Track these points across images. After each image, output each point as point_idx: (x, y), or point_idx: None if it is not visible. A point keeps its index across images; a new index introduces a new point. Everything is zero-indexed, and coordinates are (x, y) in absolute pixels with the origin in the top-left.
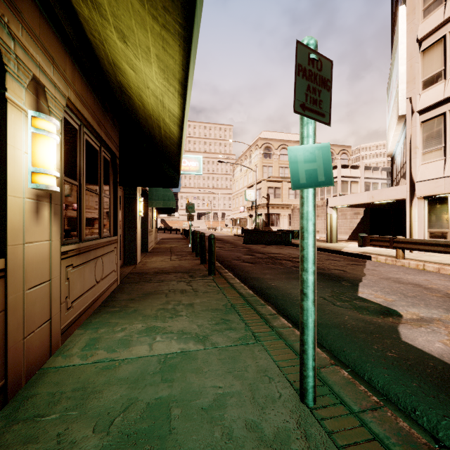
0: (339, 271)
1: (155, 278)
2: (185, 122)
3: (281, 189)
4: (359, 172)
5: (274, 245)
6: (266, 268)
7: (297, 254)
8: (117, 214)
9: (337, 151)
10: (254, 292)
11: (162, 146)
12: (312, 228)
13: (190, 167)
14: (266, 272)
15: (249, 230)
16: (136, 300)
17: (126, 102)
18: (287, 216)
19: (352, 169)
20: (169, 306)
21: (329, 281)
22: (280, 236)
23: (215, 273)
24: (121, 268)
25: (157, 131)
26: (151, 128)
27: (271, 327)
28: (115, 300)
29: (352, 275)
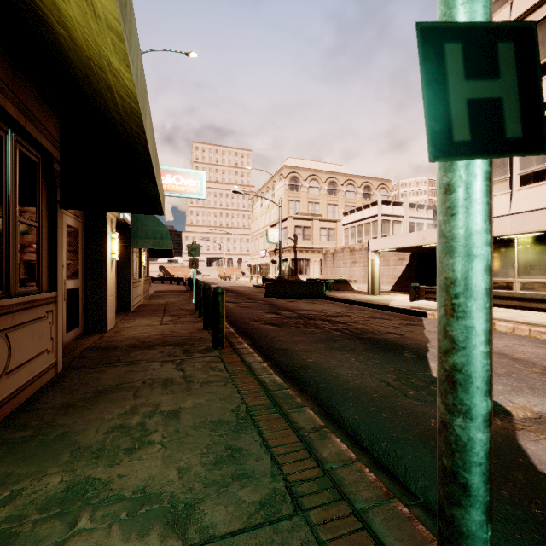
0: (395, 336)
1: (127, 356)
2: (129, 25)
3: (311, 229)
4: (403, 210)
5: (304, 299)
6: (297, 334)
7: (335, 311)
8: (55, 254)
9: (375, 185)
10: (282, 375)
11: (128, 138)
12: (487, 284)
13: (188, 187)
14: (297, 339)
15: (272, 279)
16: (77, 407)
17: (48, 41)
18: (319, 262)
19: (395, 206)
20: (135, 418)
21: (386, 352)
22: (312, 287)
23: (224, 345)
24: (78, 339)
25: (111, 103)
26: (101, 98)
27: (320, 463)
28: (36, 409)
29: (413, 341)
